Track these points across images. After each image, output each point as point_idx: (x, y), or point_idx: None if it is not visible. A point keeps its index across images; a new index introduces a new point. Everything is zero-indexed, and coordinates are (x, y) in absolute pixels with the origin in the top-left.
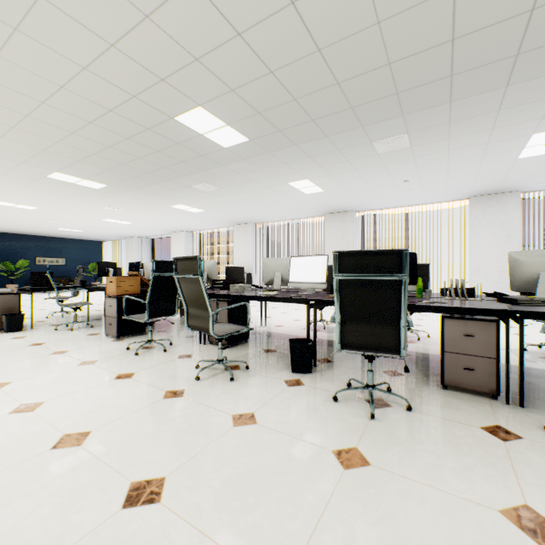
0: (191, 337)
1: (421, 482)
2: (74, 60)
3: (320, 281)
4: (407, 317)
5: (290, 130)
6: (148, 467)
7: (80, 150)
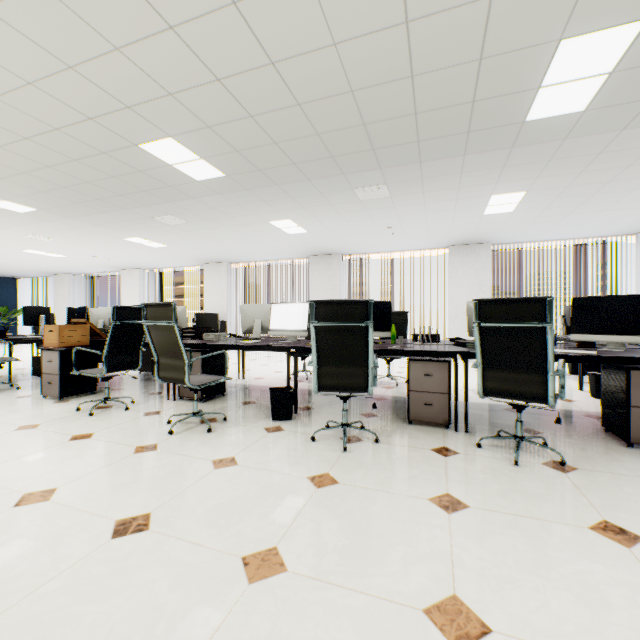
0: (156, 394)
1: (377, 489)
2: (18, 73)
3: (302, 329)
4: (375, 359)
5: (271, 171)
6: (131, 508)
7: (5, 166)
